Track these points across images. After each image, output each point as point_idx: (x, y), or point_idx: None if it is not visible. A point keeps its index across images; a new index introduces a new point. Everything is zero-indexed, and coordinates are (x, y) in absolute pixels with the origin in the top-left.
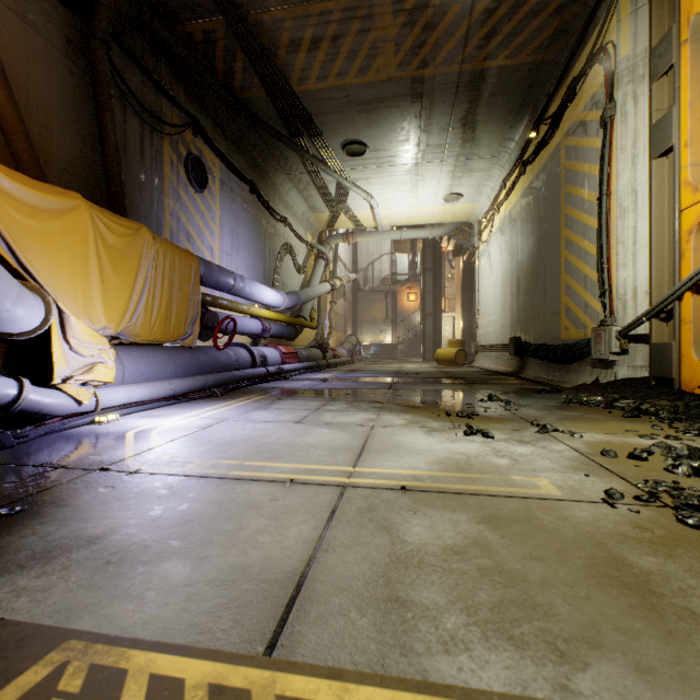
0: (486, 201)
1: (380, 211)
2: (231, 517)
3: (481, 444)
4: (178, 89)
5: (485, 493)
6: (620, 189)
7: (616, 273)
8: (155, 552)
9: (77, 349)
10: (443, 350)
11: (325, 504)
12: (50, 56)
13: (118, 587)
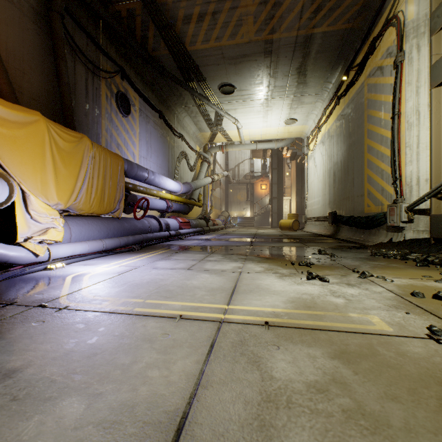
0: (312, 124)
1: (243, 131)
2: (128, 351)
3: (320, 286)
4: (111, 48)
5: (331, 329)
6: (408, 110)
7: (405, 168)
8: (58, 388)
9: (35, 218)
10: (284, 220)
11: (205, 339)
12: (23, 22)
13: (13, 430)
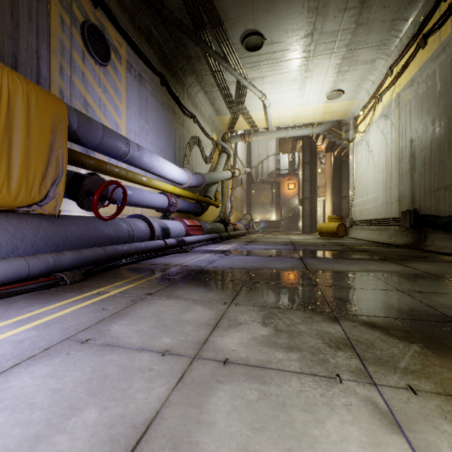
0: (364, 97)
1: (271, 112)
2: None
3: None
4: None
5: None
6: None
7: None
8: None
9: None
10: (325, 224)
11: None
12: None
13: None
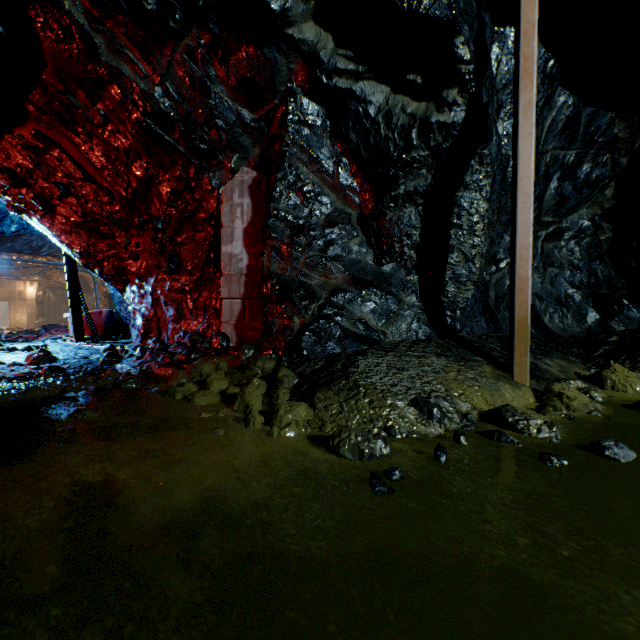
0: None
1: None
2: None
3: None
4: None
5: None
6: None
7: None
8: None
9: None
10: None
11: None
12: None
13: None
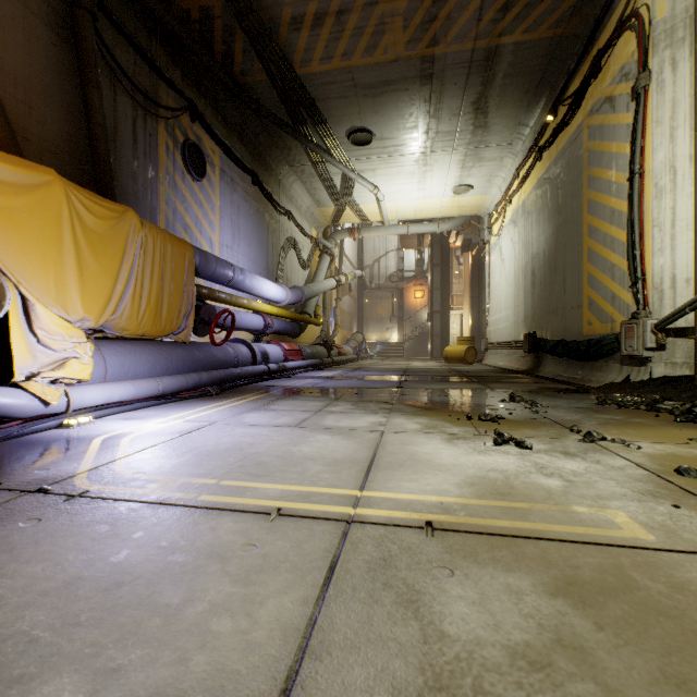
0: (497, 193)
1: (386, 205)
2: (181, 578)
3: (518, 457)
4: (175, 71)
5: (545, 536)
6: (656, 167)
7: (651, 260)
8: (40, 656)
9: (45, 342)
10: (452, 347)
11: (320, 554)
12: (30, 25)
13: None
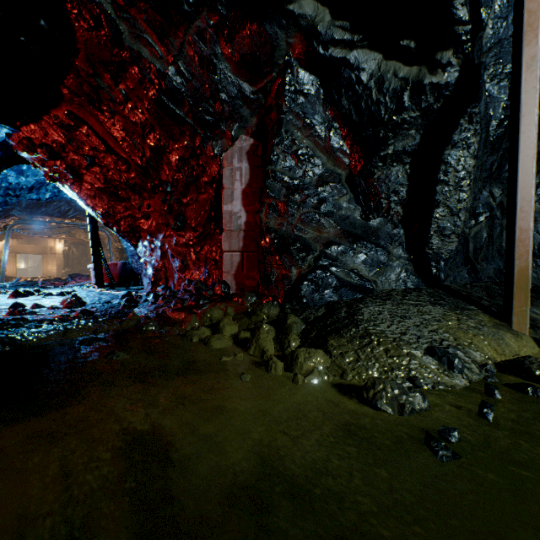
0: None
1: None
2: None
3: None
4: None
5: None
6: None
7: None
8: None
9: None
10: None
11: None
12: None
13: None
